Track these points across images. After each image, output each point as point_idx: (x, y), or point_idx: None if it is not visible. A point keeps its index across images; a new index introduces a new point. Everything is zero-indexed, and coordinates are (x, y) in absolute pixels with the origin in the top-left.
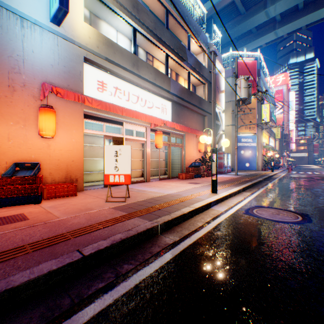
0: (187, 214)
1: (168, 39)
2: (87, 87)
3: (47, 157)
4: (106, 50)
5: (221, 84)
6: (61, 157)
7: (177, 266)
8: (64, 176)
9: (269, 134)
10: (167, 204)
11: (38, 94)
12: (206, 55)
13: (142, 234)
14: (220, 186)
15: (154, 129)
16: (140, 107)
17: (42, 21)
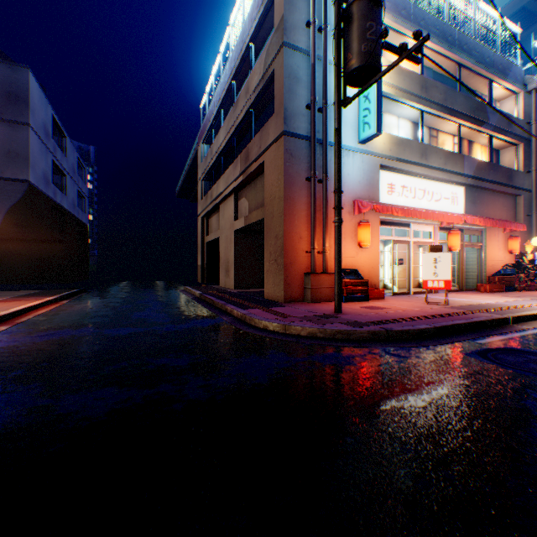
0: (530, 316)
1: (460, 104)
2: (379, 193)
3: (355, 264)
4: (396, 150)
5: None
6: (363, 264)
7: None
8: None
9: None
10: (500, 308)
11: (350, 210)
12: (519, 99)
13: (499, 319)
14: None
15: (441, 227)
16: (426, 202)
17: (353, 145)
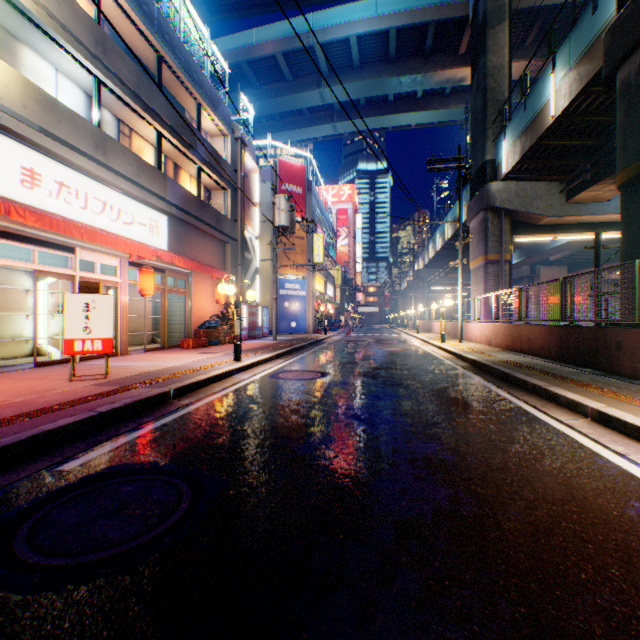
0: (204, 381)
1: (163, 107)
2: (0, 177)
3: None
4: (43, 115)
5: (254, 193)
6: None
7: (198, 412)
8: None
9: (326, 278)
10: (176, 375)
11: None
12: (229, 143)
13: (155, 397)
14: (248, 354)
15: (136, 263)
16: (111, 221)
17: None
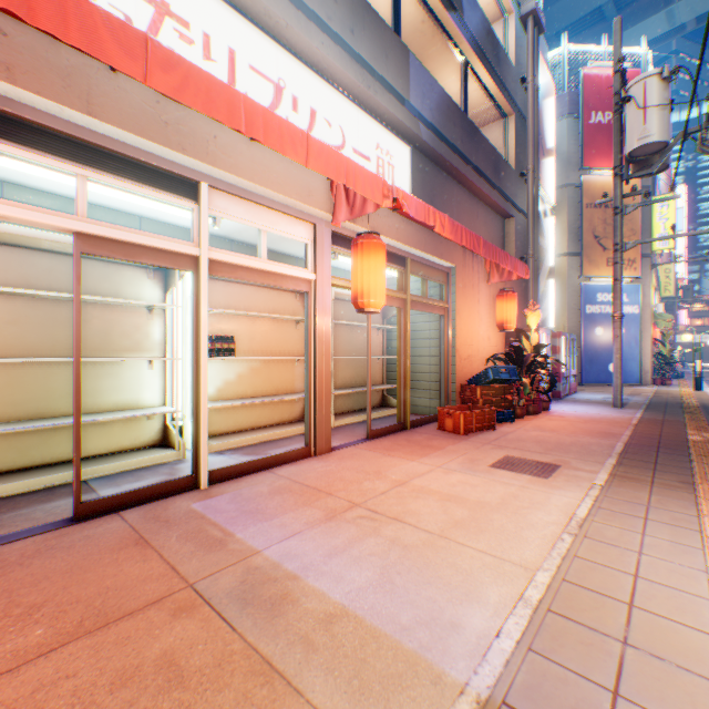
0: None
1: None
2: None
3: None
4: None
5: (548, 127)
6: None
7: None
8: None
9: (655, 283)
10: None
11: None
12: (510, 27)
13: None
14: (707, 510)
15: (347, 238)
16: None
17: None
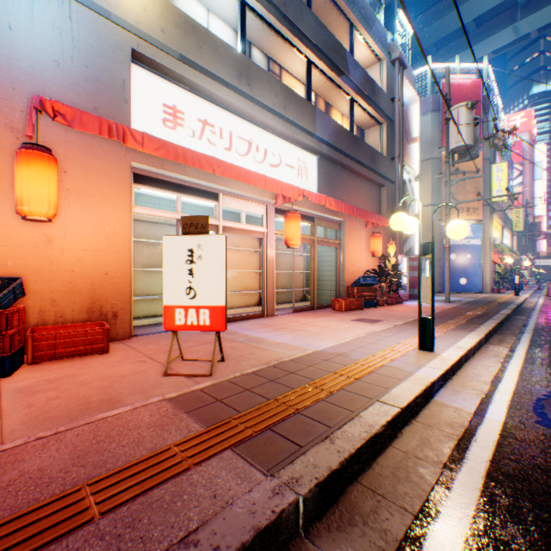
0: (382, 433)
1: (311, 28)
2: (141, 116)
3: (46, 266)
4: (181, 40)
5: (412, 125)
6: (77, 265)
7: None
8: (85, 307)
9: (502, 222)
10: (318, 388)
11: (24, 124)
12: (384, 68)
13: None
14: None
15: (282, 210)
16: (255, 163)
17: None
